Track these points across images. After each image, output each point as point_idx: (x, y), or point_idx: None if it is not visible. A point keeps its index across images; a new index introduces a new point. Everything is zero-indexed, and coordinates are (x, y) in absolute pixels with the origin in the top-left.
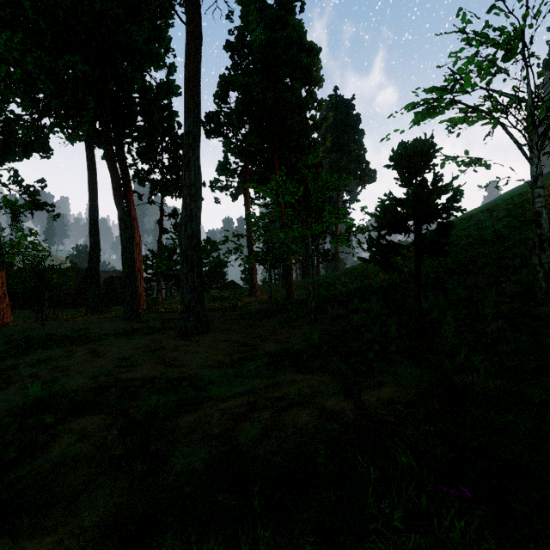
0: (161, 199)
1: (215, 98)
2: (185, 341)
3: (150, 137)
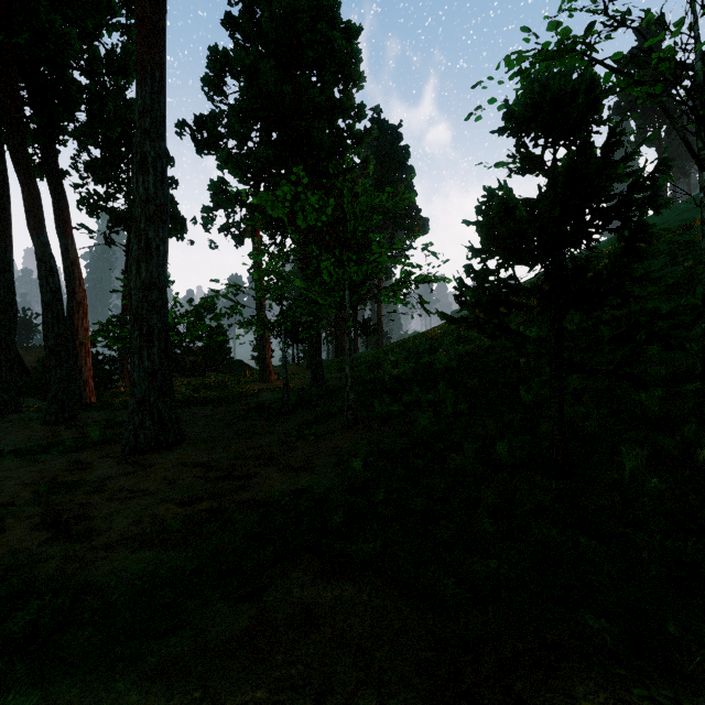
0: (126, 240)
1: (203, 84)
2: (126, 467)
3: (108, 144)
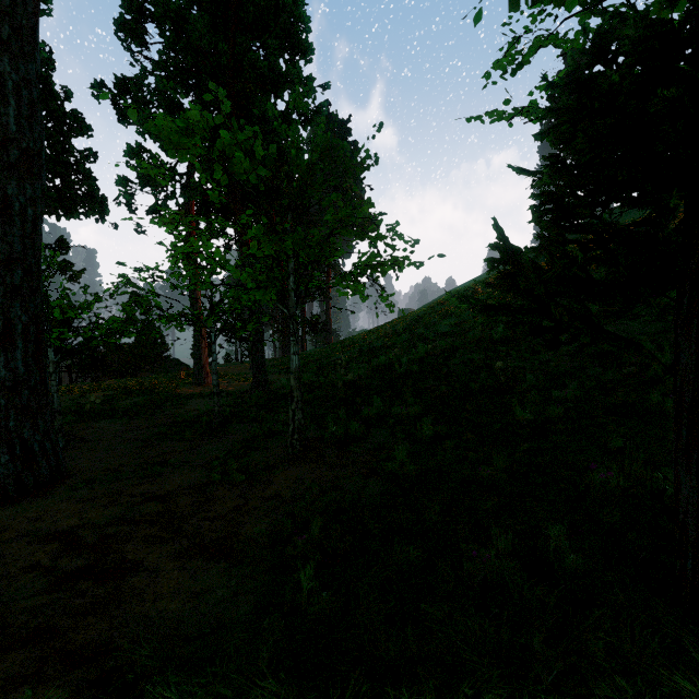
0: None
1: (117, 27)
2: None
3: None
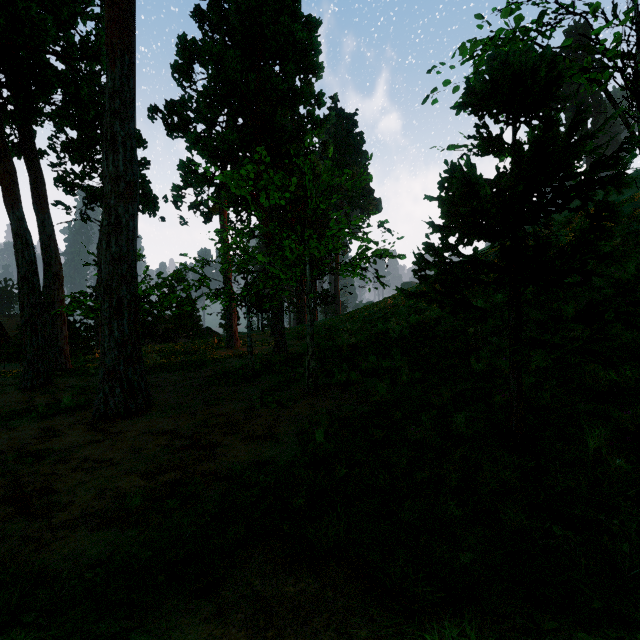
0: None
1: (173, 70)
2: (94, 434)
3: (84, 127)
